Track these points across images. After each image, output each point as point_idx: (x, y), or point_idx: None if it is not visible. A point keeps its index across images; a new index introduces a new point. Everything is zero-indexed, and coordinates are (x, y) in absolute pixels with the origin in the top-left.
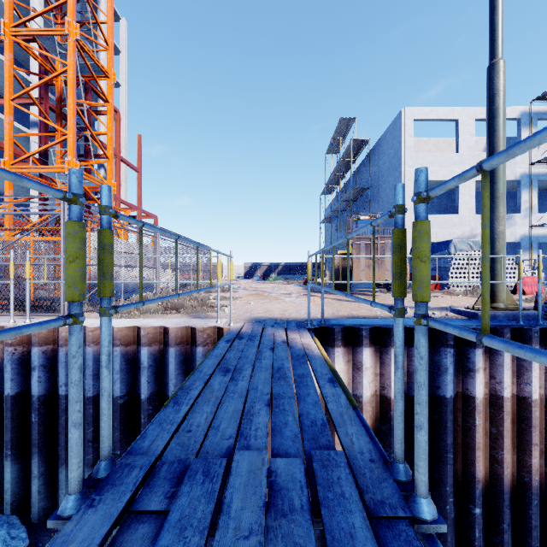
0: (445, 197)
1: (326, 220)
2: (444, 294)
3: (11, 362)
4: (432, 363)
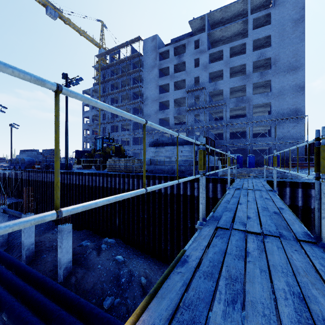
0: None
1: None
2: None
3: None
4: None
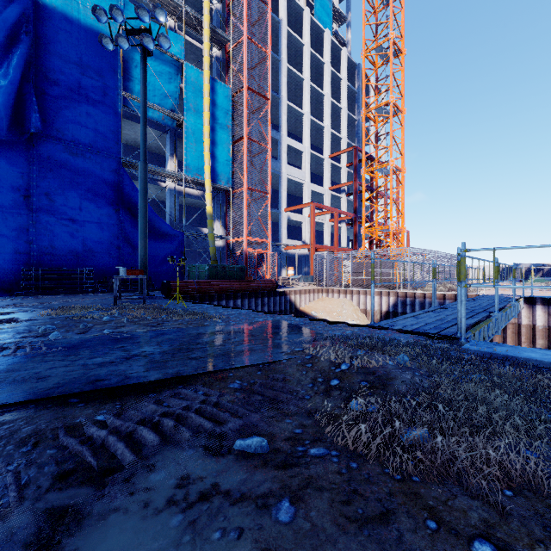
0: None
1: None
2: None
3: (400, 302)
4: None
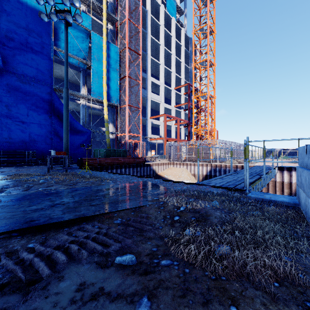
0: None
1: None
2: None
3: (213, 170)
4: None
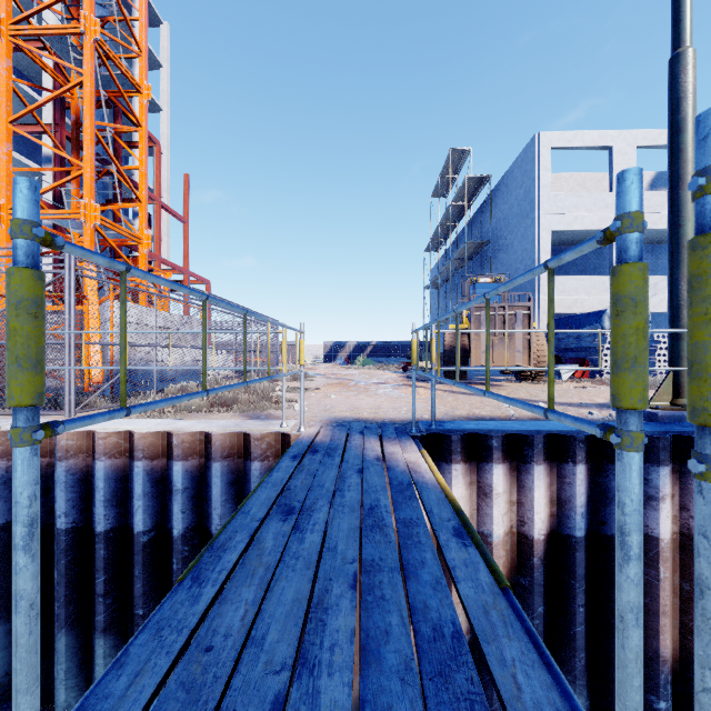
0: (593, 253)
1: (431, 286)
2: (595, 384)
3: None
4: (593, 487)
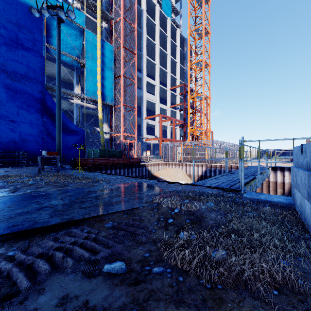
0: None
1: None
2: None
3: (208, 170)
4: None
